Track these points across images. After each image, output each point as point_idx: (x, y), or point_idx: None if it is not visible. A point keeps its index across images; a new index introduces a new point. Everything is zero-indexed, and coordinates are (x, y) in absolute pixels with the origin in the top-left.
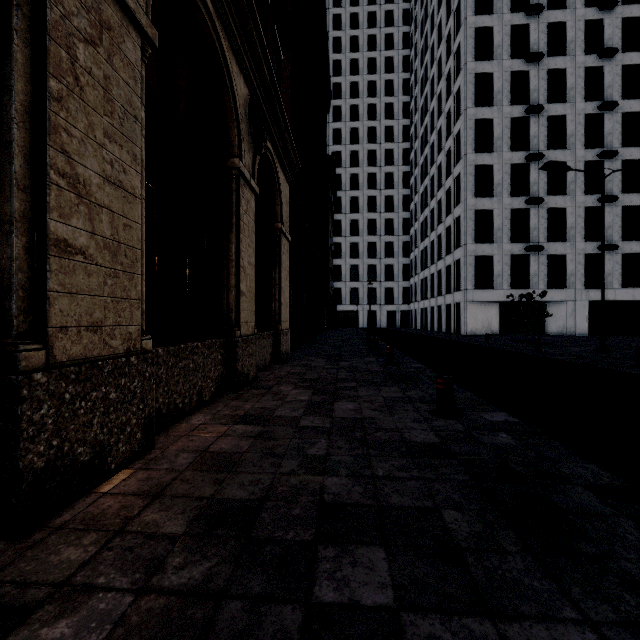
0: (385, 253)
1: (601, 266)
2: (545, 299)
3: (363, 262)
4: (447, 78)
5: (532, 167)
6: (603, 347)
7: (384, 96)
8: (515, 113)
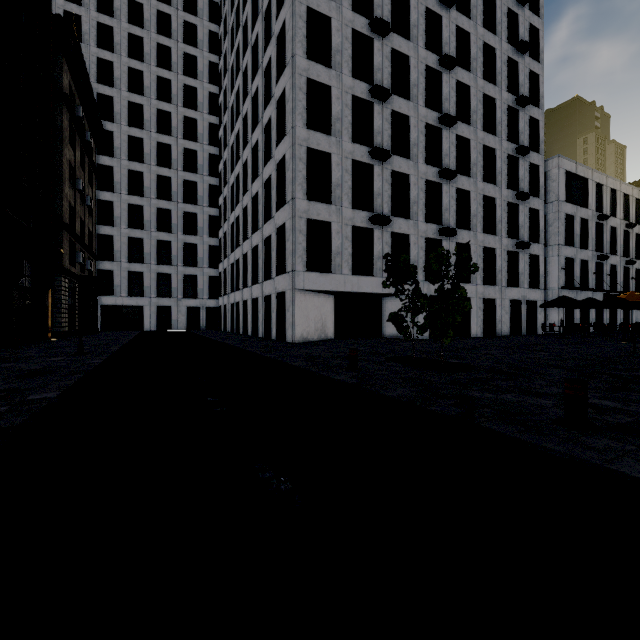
0: (185, 227)
1: None
2: (389, 291)
3: (150, 235)
4: None
5: (376, 109)
6: None
7: (183, 10)
8: (357, 25)
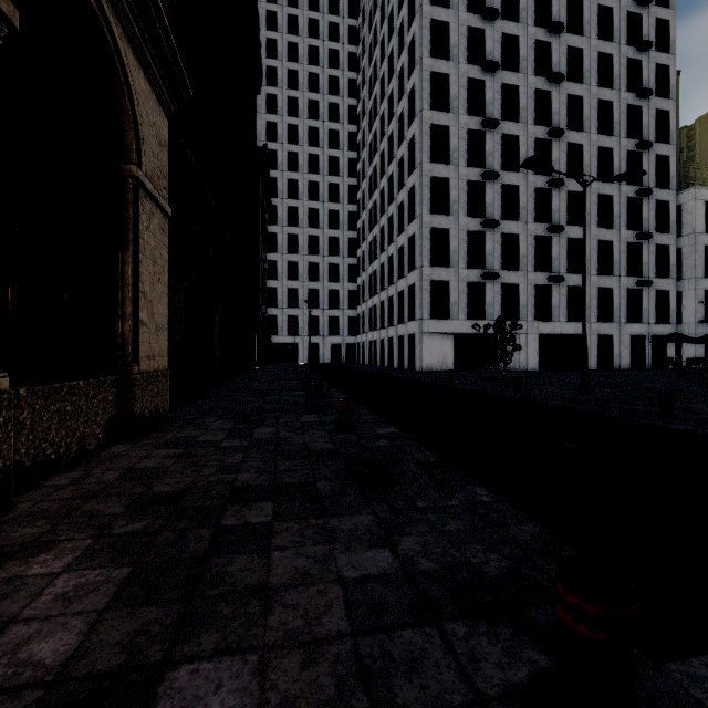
0: (329, 276)
1: (583, 290)
2: None
3: (303, 285)
4: (399, 76)
5: (488, 187)
6: (585, 386)
7: (328, 94)
8: (471, 125)
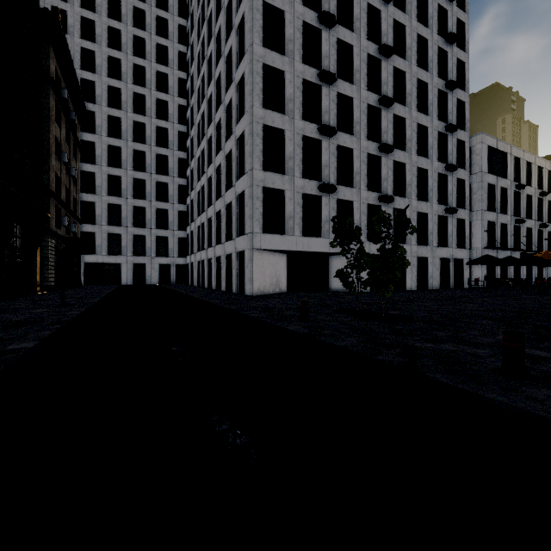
0: (157, 195)
1: None
2: (335, 250)
3: (127, 202)
4: None
5: (324, 91)
6: None
7: (156, 6)
8: (307, 17)
